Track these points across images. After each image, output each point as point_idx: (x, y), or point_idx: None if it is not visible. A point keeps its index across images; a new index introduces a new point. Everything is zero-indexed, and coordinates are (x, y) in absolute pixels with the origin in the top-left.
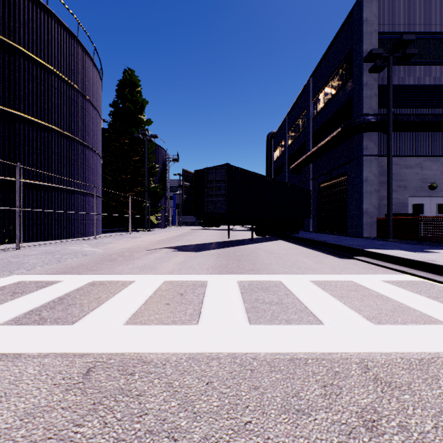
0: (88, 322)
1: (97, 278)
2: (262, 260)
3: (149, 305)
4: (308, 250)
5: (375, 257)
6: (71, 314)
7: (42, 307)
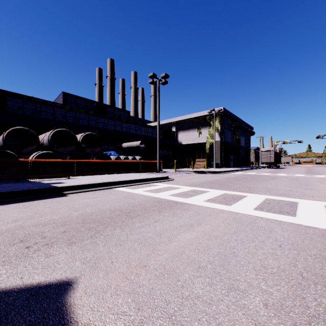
0: (261, 197)
1: (295, 218)
2: (113, 207)
3: (240, 198)
4: None
5: (73, 189)
6: (272, 200)
7: (293, 204)
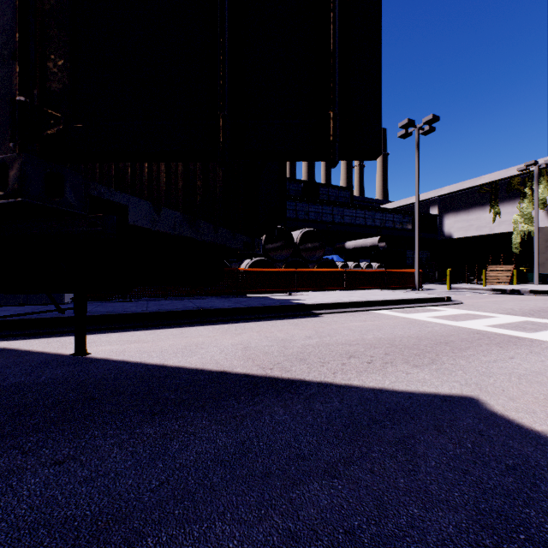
0: None
1: None
2: (410, 334)
3: None
4: (252, 323)
5: (321, 308)
6: None
7: None
